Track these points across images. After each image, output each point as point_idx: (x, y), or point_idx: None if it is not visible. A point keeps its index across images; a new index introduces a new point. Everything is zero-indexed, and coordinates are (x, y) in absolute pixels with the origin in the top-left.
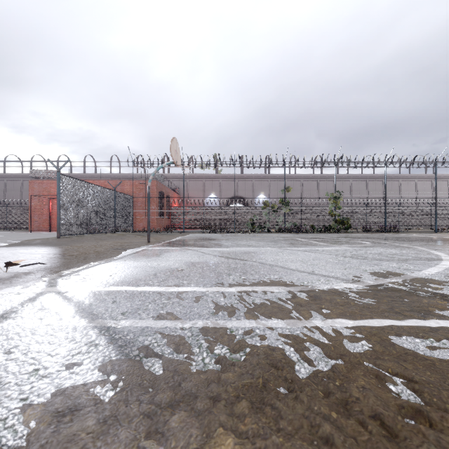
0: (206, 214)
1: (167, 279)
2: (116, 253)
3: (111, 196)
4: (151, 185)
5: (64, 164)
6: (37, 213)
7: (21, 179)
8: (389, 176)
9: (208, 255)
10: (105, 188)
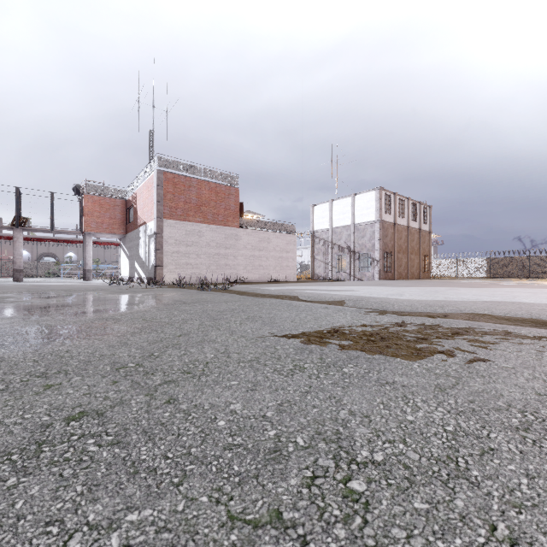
0: None
1: None
2: None
3: None
4: None
5: None
6: None
7: None
8: None
9: None
10: None
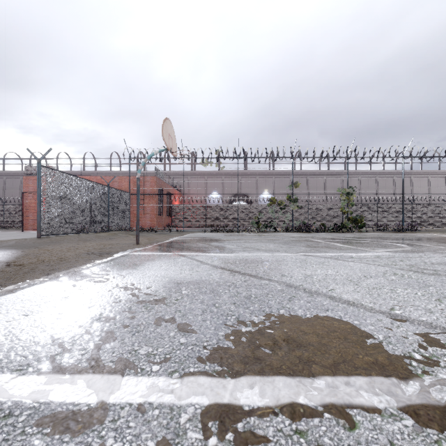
0: (208, 212)
1: (110, 338)
2: (82, 261)
3: (104, 192)
4: (150, 181)
5: (45, 154)
6: (32, 211)
7: (20, 176)
8: (400, 172)
9: (206, 265)
10: (97, 183)
